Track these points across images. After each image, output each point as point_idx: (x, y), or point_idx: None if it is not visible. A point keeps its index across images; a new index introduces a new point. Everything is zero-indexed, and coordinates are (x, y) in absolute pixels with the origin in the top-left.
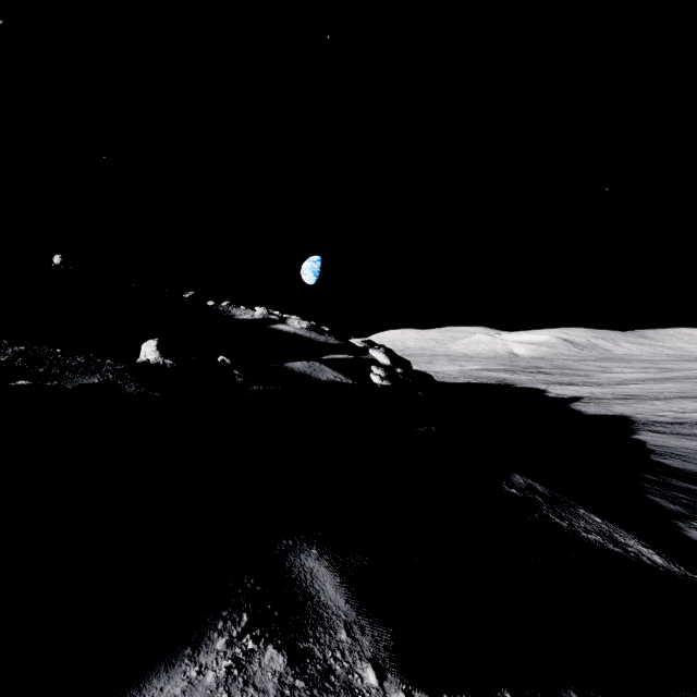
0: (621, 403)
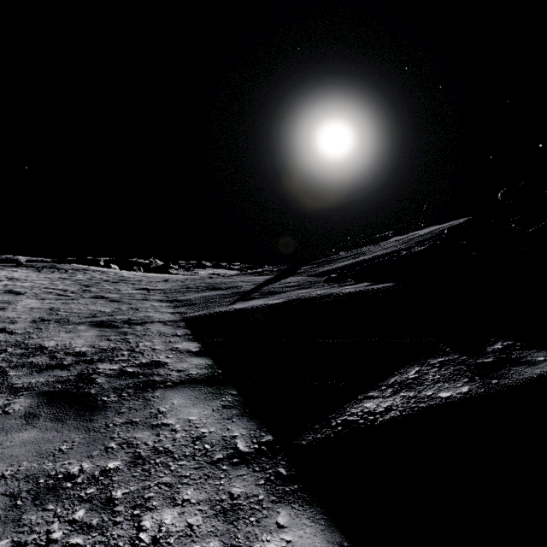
0: None
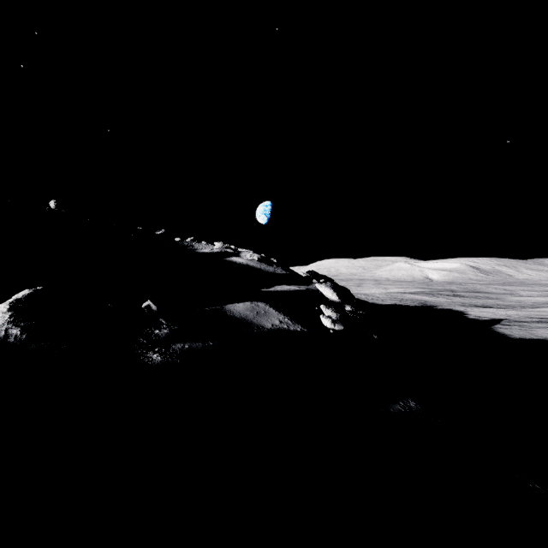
0: (541, 326)
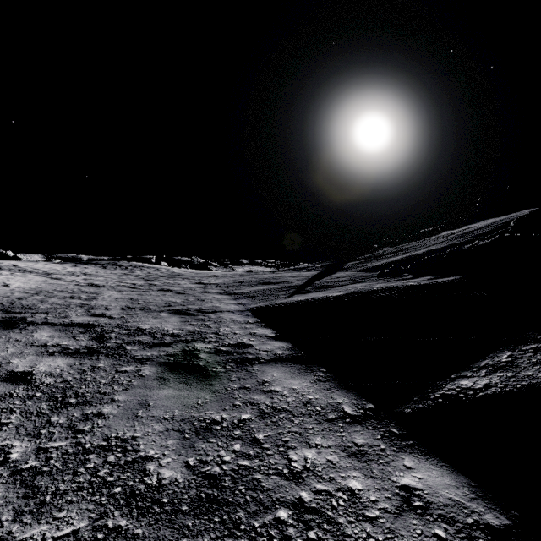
0: None
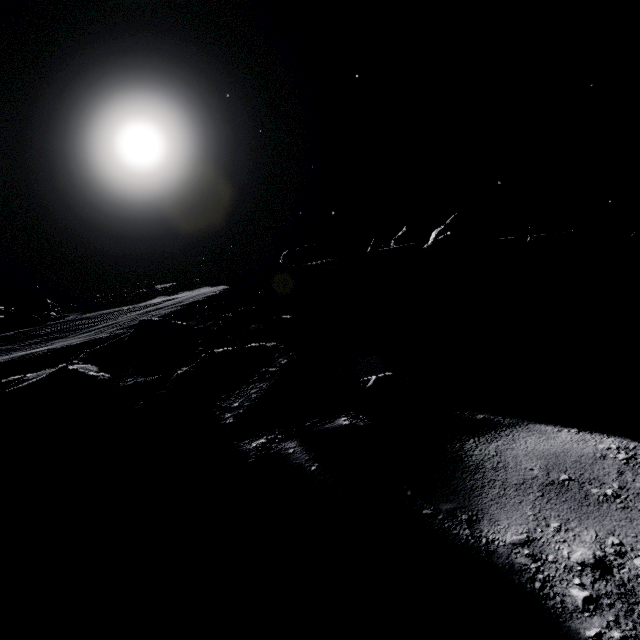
0: None
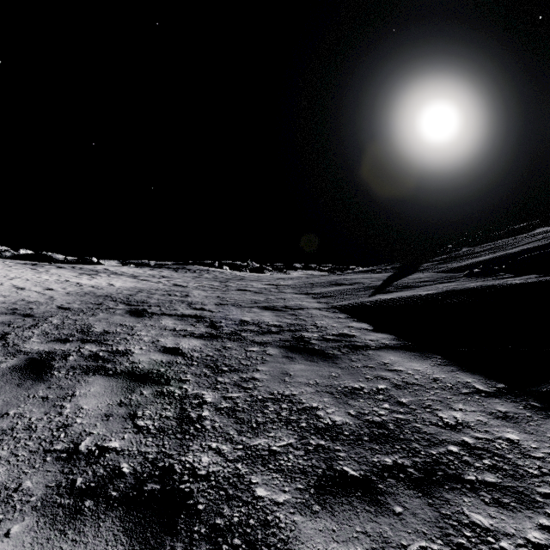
0: None
